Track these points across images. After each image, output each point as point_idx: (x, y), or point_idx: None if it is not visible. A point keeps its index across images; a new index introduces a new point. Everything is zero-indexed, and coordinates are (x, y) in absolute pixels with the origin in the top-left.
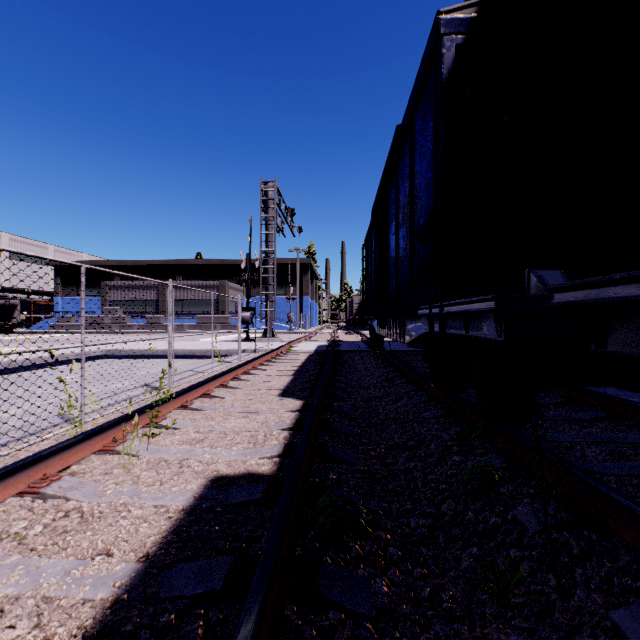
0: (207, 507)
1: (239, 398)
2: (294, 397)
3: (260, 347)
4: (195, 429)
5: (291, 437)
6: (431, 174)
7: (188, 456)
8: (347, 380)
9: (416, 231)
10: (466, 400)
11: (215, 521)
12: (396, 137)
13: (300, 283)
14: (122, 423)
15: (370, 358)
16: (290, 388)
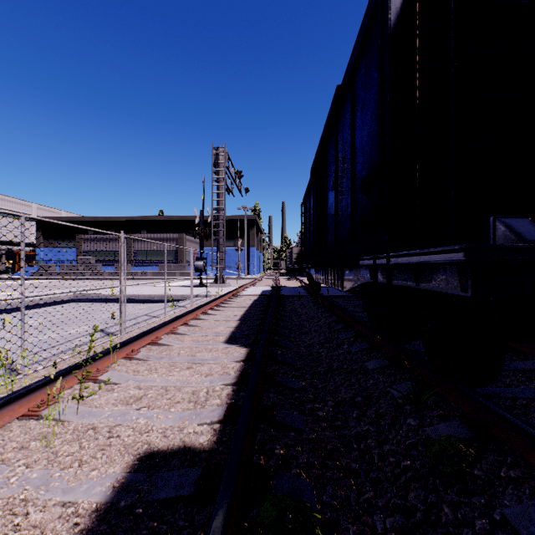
0: (125, 507)
1: (186, 345)
2: (239, 344)
3: (211, 292)
4: (136, 384)
5: (234, 394)
6: (375, 125)
7: (120, 421)
8: (289, 325)
9: (357, 184)
10: (411, 351)
11: (130, 534)
12: (336, 97)
13: (247, 236)
14: (55, 381)
15: (309, 302)
16: (236, 334)
